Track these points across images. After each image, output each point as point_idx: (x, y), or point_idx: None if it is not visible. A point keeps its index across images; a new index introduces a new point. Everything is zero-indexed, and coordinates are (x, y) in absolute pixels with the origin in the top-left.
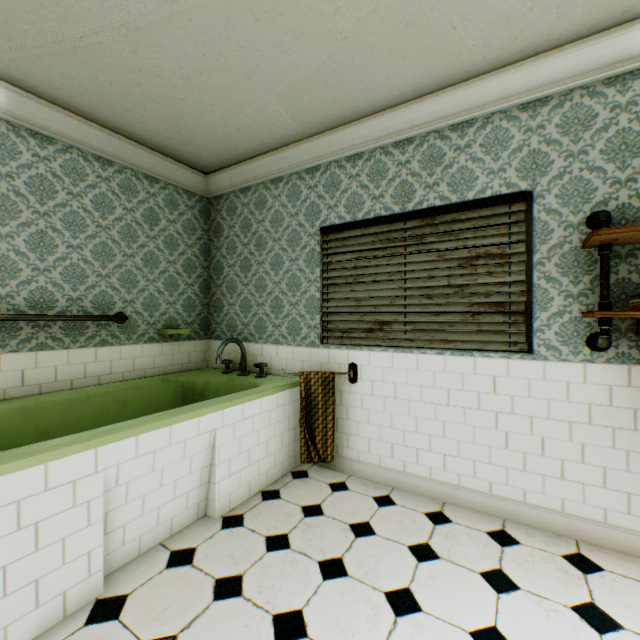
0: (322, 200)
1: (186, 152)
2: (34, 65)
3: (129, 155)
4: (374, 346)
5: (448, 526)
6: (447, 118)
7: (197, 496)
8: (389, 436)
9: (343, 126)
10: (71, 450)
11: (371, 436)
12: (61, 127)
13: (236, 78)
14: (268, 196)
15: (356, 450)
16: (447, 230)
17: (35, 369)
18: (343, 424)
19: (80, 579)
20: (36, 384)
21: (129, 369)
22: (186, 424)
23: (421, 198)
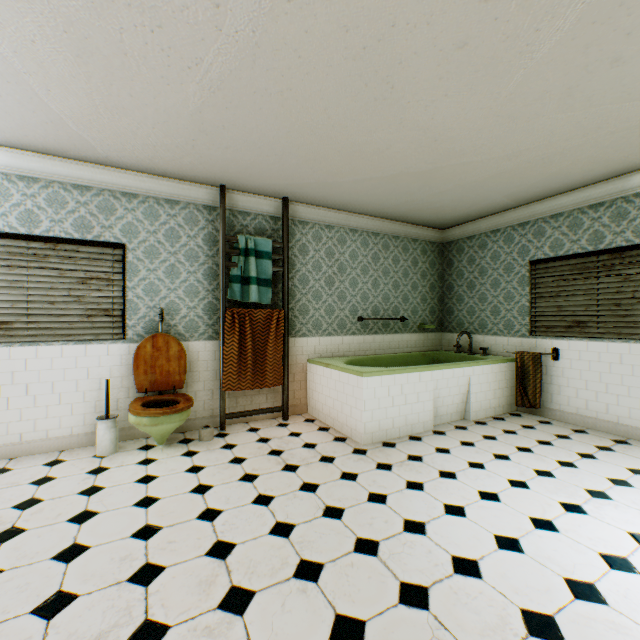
0: (530, 243)
1: (435, 223)
2: (384, 209)
3: (406, 231)
4: (571, 337)
5: (626, 445)
6: (630, 190)
7: (460, 407)
8: (583, 395)
9: (547, 198)
10: (425, 369)
11: (569, 395)
12: (382, 227)
13: (481, 195)
14: (488, 241)
15: (557, 404)
16: (631, 261)
17: (373, 343)
18: (547, 387)
19: (427, 420)
20: (373, 350)
21: (405, 347)
22: (458, 369)
23: (609, 241)
